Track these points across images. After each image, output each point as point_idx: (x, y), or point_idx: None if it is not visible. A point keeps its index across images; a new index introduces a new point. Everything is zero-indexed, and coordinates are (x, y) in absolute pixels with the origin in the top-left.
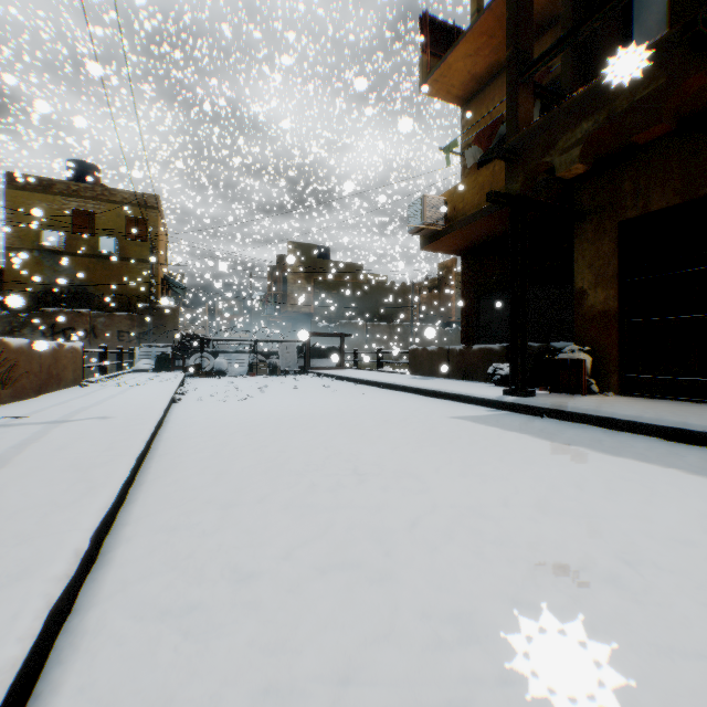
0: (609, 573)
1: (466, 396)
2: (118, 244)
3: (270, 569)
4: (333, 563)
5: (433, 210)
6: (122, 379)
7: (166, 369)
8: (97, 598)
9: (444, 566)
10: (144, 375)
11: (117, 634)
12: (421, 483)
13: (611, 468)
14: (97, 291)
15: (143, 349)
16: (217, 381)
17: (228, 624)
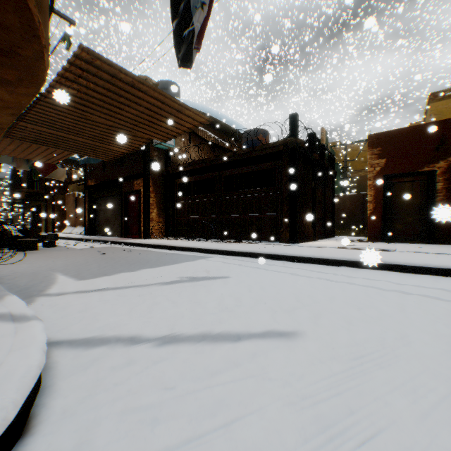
0: None
1: None
2: None
3: None
4: None
5: None
6: None
7: None
8: None
9: None
10: None
11: None
12: None
13: None
14: None
15: None
16: None
17: None
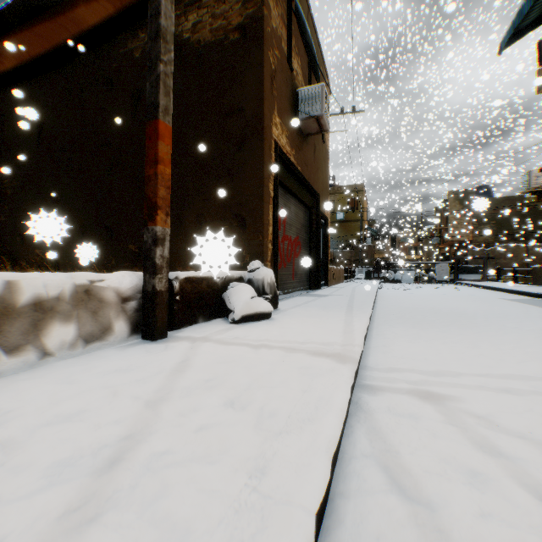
0: (459, 307)
1: (527, 292)
2: (344, 214)
3: (400, 302)
4: (411, 302)
5: (537, 178)
6: (354, 281)
7: (369, 278)
8: (377, 300)
9: (429, 304)
10: (361, 280)
11: (381, 301)
12: (443, 301)
13: (517, 305)
14: (334, 239)
15: (359, 268)
16: (395, 284)
17: (394, 302)
